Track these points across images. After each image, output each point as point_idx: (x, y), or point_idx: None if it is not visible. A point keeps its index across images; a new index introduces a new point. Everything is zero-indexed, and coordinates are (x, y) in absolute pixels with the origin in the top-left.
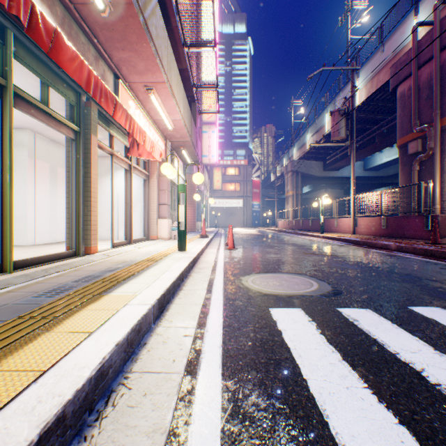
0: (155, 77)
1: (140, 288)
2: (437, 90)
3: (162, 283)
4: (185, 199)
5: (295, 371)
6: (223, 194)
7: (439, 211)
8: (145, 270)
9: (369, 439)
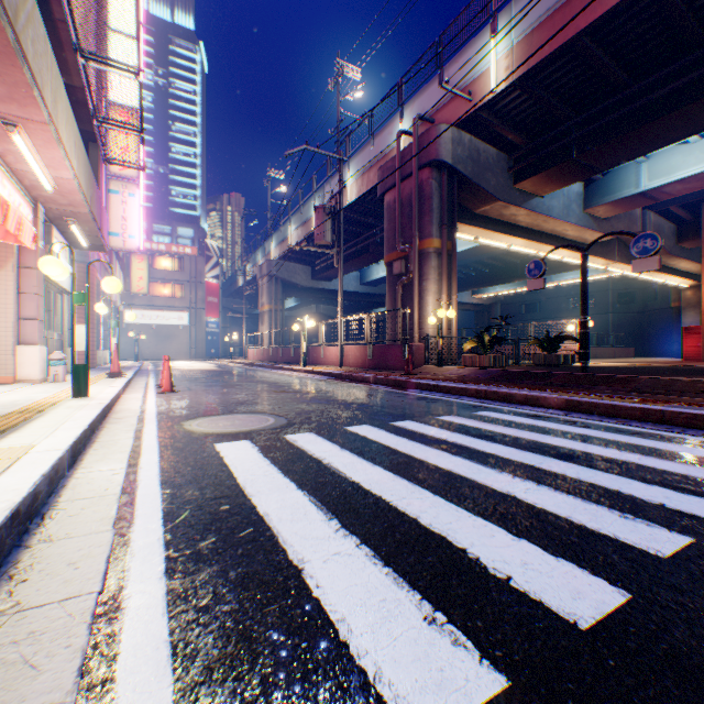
0: (26, 112)
1: (36, 440)
2: (417, 210)
3: (68, 432)
4: (88, 316)
5: (229, 475)
6: (152, 302)
7: (418, 340)
8: (28, 423)
9: (269, 490)
